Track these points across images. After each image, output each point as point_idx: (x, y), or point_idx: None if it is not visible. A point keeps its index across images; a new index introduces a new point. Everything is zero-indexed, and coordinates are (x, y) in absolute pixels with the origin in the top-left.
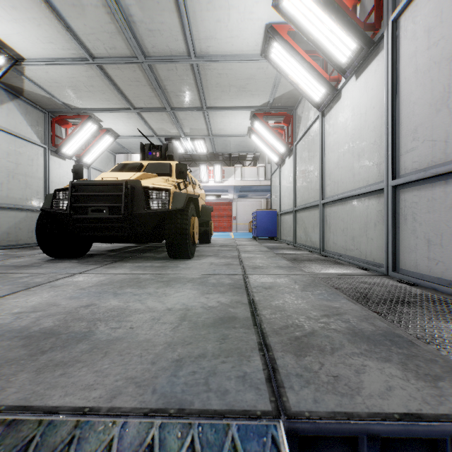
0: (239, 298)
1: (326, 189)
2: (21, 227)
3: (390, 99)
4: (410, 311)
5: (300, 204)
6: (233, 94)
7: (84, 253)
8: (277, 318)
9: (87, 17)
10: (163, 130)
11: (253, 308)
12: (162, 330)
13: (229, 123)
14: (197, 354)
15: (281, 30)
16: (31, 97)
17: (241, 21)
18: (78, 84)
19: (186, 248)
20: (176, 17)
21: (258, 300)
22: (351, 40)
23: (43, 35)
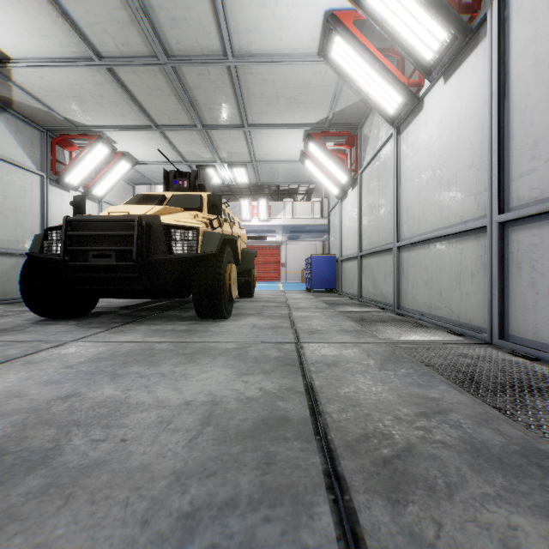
0: (291, 382)
1: (403, 228)
2: (10, 277)
3: (496, 105)
4: (546, 405)
5: (367, 248)
6: (282, 107)
7: (87, 311)
8: (350, 419)
9: (90, 0)
10: (194, 154)
11: (312, 400)
12: (170, 446)
13: (277, 146)
14: (222, 498)
15: (345, 19)
16: (23, 110)
17: (293, 7)
18: (82, 93)
19: (220, 305)
20: (208, 1)
21: (319, 386)
22: (440, 28)
23: (33, 26)
